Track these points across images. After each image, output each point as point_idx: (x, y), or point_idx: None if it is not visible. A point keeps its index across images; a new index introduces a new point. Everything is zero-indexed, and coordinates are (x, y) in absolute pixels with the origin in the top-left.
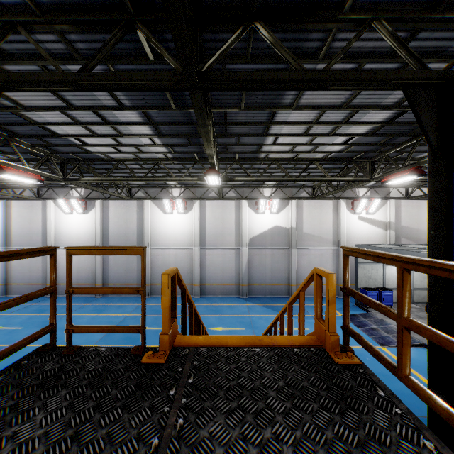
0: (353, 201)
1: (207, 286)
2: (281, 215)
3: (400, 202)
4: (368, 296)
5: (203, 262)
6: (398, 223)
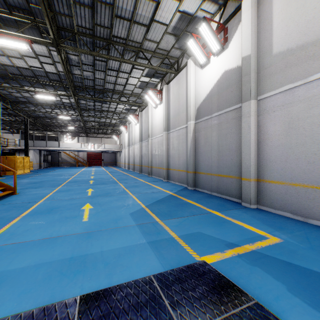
0: None
1: (170, 171)
2: (230, 48)
3: None
4: None
5: (169, 147)
6: None
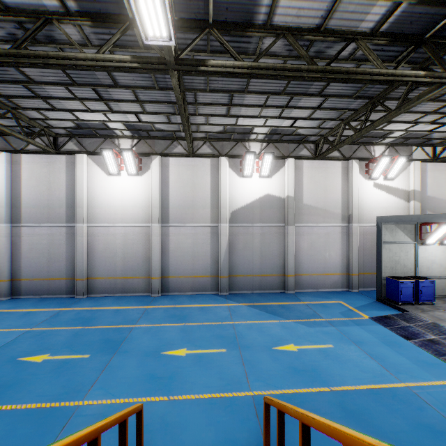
0: (368, 162)
1: (171, 279)
2: (274, 180)
3: (425, 165)
4: (401, 288)
5: (165, 246)
6: (423, 192)
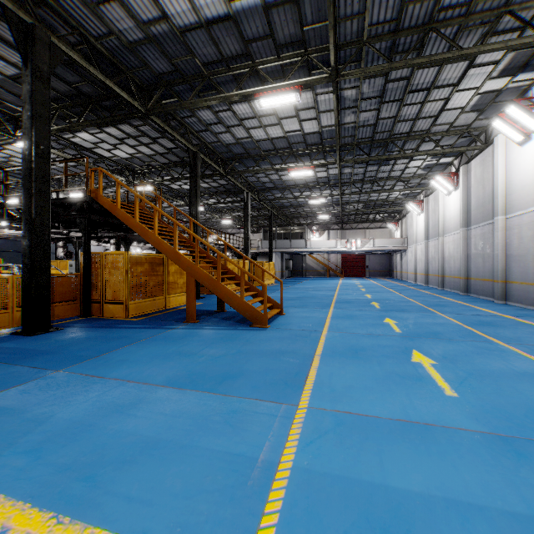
0: None
1: None
2: None
3: None
4: None
5: None
6: None
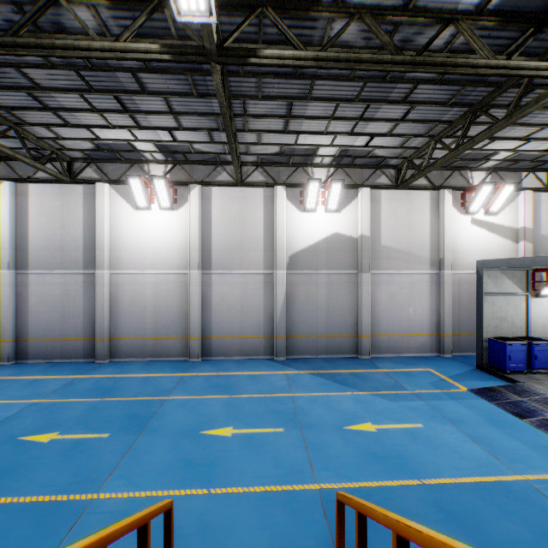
0: (464, 192)
1: (214, 340)
2: (344, 215)
3: (538, 196)
4: (508, 352)
5: (206, 298)
6: (535, 230)
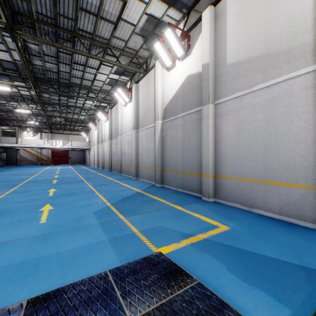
0: None
1: (140, 169)
2: (193, 54)
3: None
4: None
5: (138, 145)
6: None
